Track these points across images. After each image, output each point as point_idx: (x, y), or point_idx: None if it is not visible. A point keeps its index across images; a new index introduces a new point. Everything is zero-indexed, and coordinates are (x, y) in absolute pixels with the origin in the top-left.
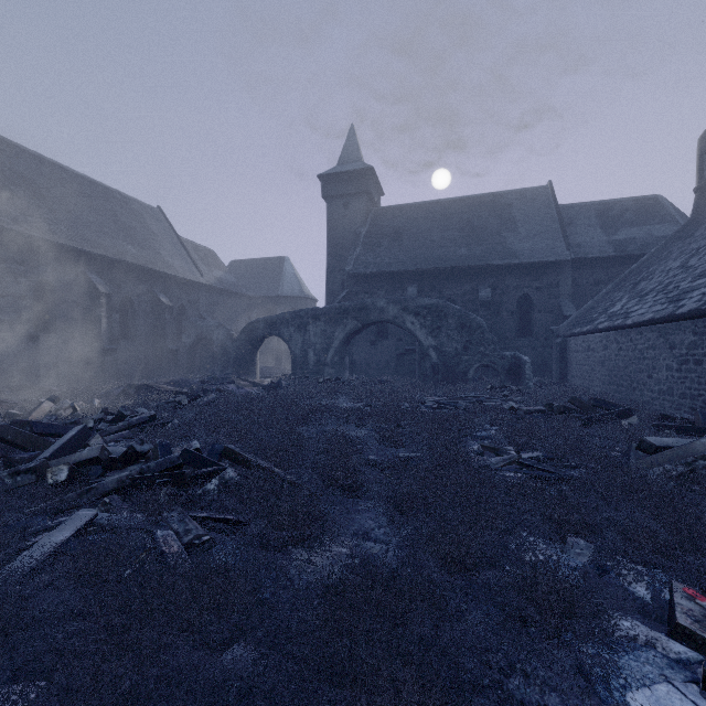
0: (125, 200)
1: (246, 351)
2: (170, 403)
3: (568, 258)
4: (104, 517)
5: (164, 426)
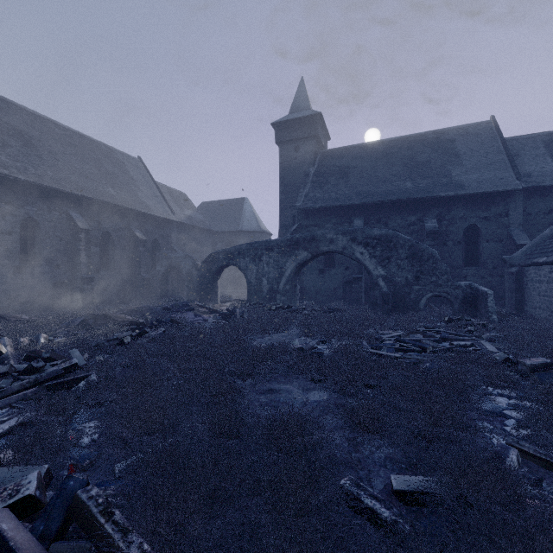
0: (109, 151)
1: (208, 279)
2: (111, 341)
3: (519, 187)
4: None
5: (80, 381)
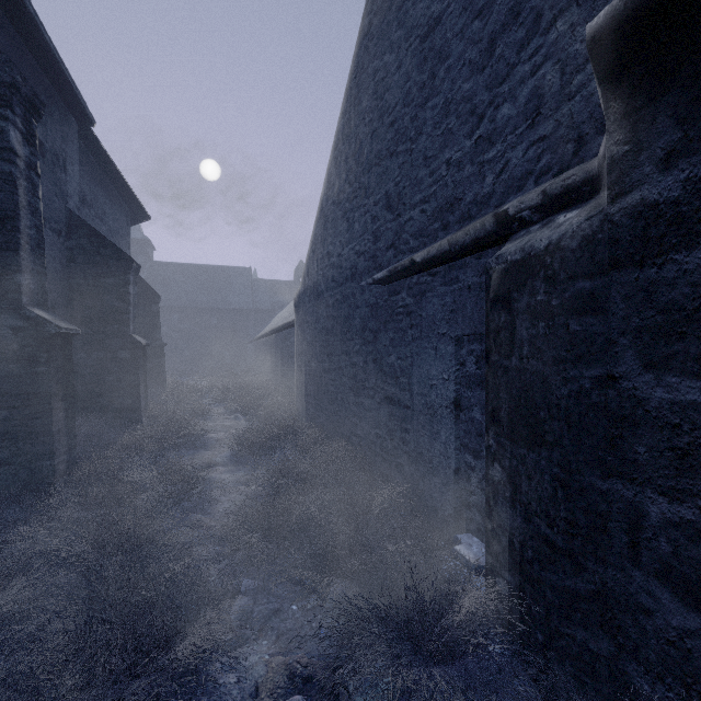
0: None
1: None
2: None
3: (252, 308)
4: None
5: None
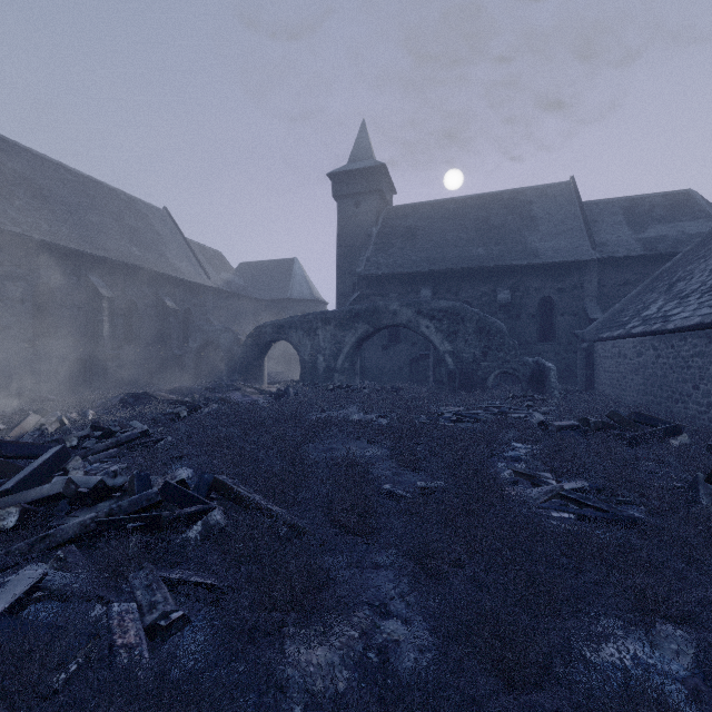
0: (130, 201)
1: (253, 356)
2: (167, 415)
3: (594, 258)
4: (55, 578)
5: (157, 443)
